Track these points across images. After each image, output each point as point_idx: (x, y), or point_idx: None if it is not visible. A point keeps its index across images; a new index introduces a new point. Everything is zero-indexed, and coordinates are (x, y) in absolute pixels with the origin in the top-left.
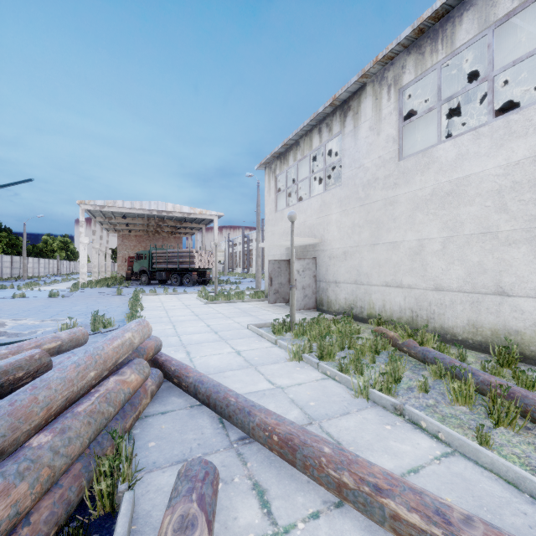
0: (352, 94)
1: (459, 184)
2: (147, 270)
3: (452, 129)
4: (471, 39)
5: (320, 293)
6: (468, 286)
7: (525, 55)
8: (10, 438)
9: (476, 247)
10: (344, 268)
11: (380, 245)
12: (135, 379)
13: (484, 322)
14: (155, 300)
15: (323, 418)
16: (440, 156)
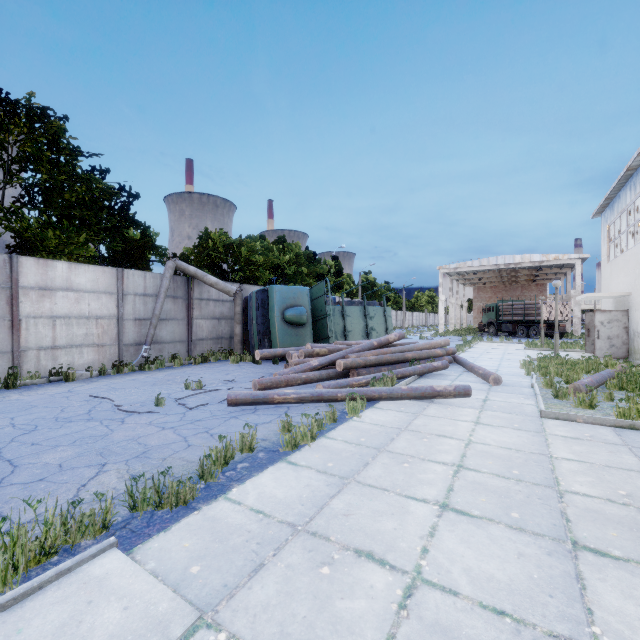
0: None
1: None
2: (494, 321)
3: None
4: None
5: (630, 344)
6: None
7: None
8: (414, 349)
9: None
10: None
11: None
12: (439, 352)
13: None
14: (486, 345)
15: (500, 374)
16: None
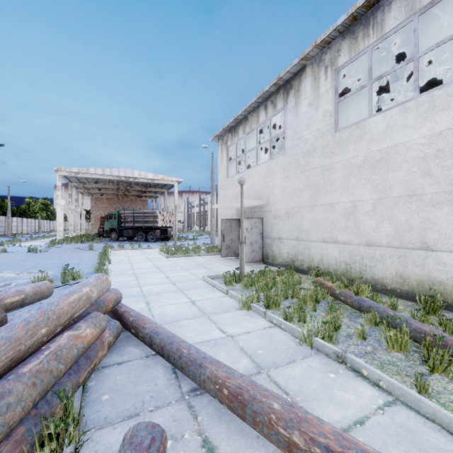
0: (293, 74)
1: (388, 152)
2: (117, 228)
3: (379, 107)
4: (399, 25)
5: (266, 248)
6: (396, 242)
7: (447, 38)
8: None
9: (403, 208)
10: (287, 226)
11: (318, 206)
12: (90, 333)
13: (410, 273)
14: (122, 254)
15: (271, 366)
16: (372, 128)
